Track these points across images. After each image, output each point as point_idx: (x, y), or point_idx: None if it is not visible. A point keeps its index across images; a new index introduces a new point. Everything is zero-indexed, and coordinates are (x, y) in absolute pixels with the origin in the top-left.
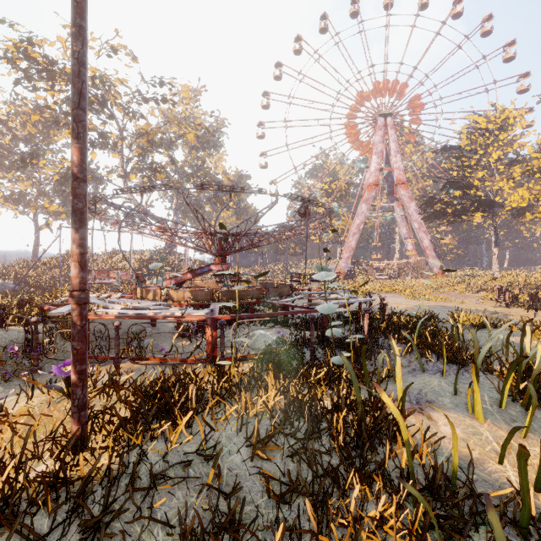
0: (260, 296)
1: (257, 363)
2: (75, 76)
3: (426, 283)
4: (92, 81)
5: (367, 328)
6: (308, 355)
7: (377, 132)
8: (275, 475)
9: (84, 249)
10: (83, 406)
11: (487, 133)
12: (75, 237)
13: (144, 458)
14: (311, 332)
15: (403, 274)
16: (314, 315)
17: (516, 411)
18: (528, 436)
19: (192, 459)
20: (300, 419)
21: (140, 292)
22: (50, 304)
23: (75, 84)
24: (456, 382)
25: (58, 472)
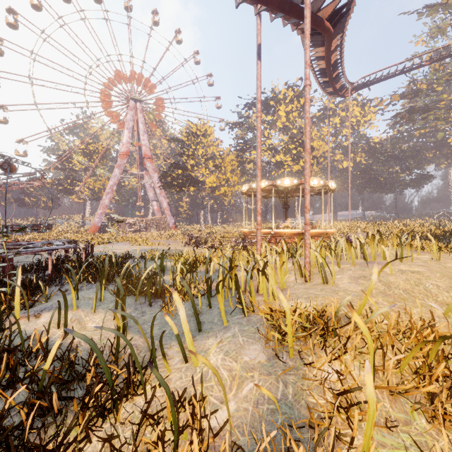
0: None
1: None
2: None
3: (162, 234)
4: None
5: (51, 267)
6: None
7: (129, 111)
8: None
9: None
10: None
11: (196, 136)
12: None
13: None
14: None
15: (150, 228)
16: None
17: (109, 300)
18: (98, 311)
19: None
20: None
21: None
22: None
23: None
24: (77, 291)
25: None
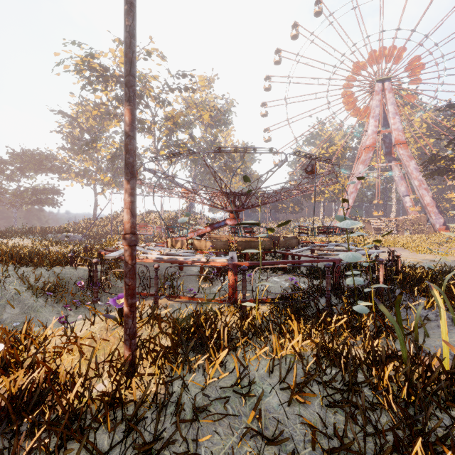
0: (271, 246)
1: (275, 306)
2: (127, 47)
3: (428, 239)
4: None
5: (382, 279)
6: (322, 302)
7: (374, 97)
8: (316, 425)
9: (134, 198)
10: (133, 335)
11: None
12: (127, 188)
13: (185, 388)
14: (327, 280)
15: (402, 230)
16: (331, 264)
17: None
18: None
19: (229, 395)
20: (330, 366)
21: (171, 242)
22: (105, 250)
23: (127, 54)
24: None
25: (115, 392)
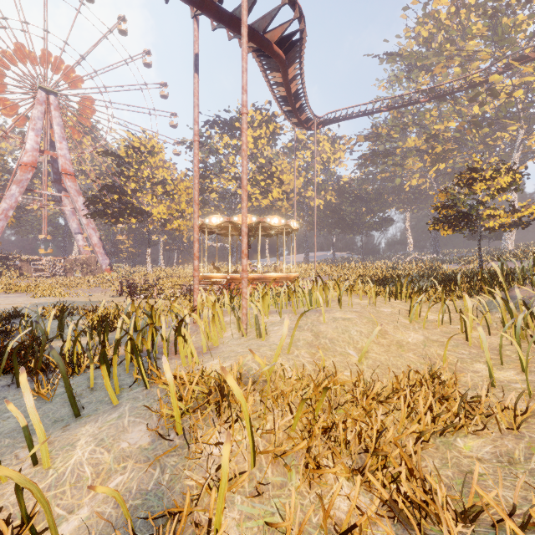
0: None
1: None
2: None
3: (90, 280)
4: None
5: None
6: None
7: (36, 105)
8: None
9: None
10: None
11: (140, 152)
12: None
13: None
14: None
15: (71, 271)
16: None
17: None
18: None
19: None
20: None
21: None
22: None
23: None
24: None
25: None
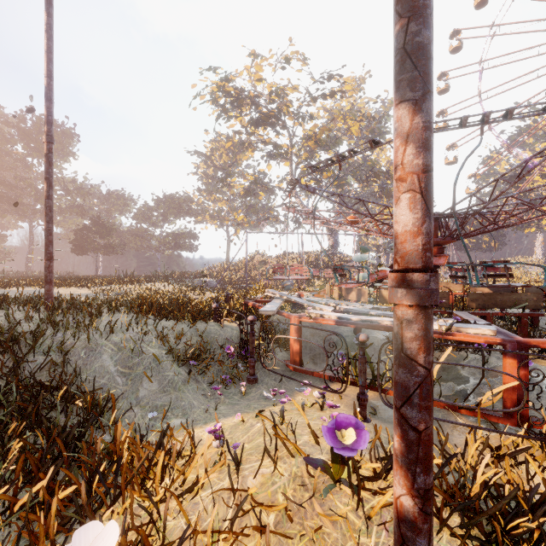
0: (540, 304)
1: None
2: None
3: None
4: (270, 97)
5: None
6: None
7: None
8: None
9: (430, 159)
10: None
11: None
12: (412, 126)
13: None
14: None
15: None
16: None
17: None
18: None
19: None
20: None
21: (338, 291)
22: (252, 300)
23: None
24: None
25: None
